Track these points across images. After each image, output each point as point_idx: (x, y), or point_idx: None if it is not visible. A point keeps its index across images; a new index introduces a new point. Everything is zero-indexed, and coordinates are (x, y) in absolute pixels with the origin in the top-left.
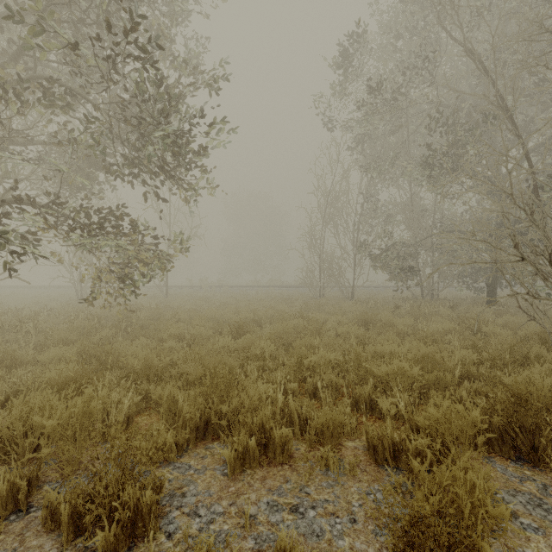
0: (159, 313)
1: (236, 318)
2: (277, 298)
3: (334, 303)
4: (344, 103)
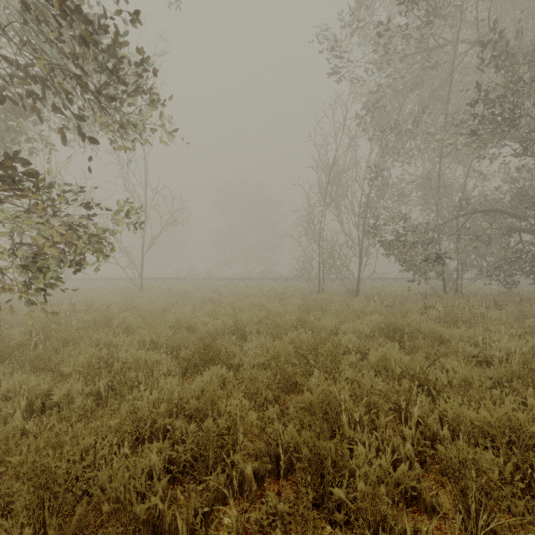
0: (107, 316)
1: (209, 326)
2: (269, 293)
3: (337, 299)
4: (358, 34)
